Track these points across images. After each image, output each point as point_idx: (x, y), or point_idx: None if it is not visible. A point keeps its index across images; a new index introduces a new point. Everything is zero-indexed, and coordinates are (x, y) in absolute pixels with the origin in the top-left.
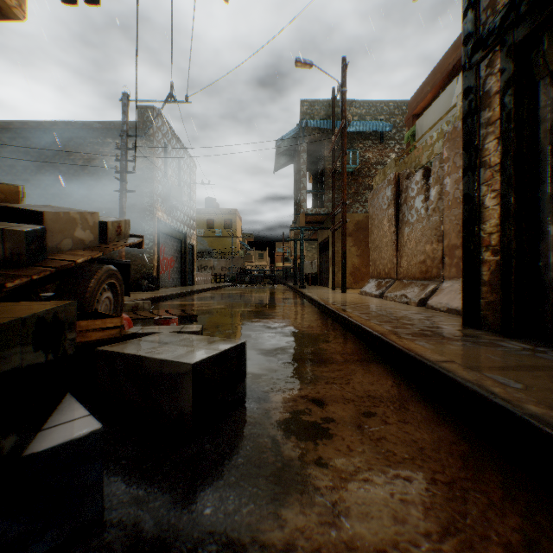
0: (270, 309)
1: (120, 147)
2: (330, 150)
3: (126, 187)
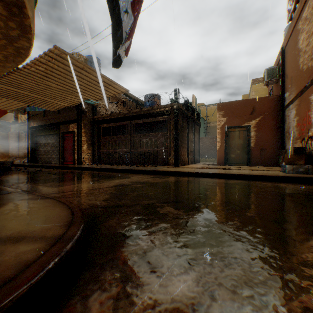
0: None
1: None
2: None
3: None
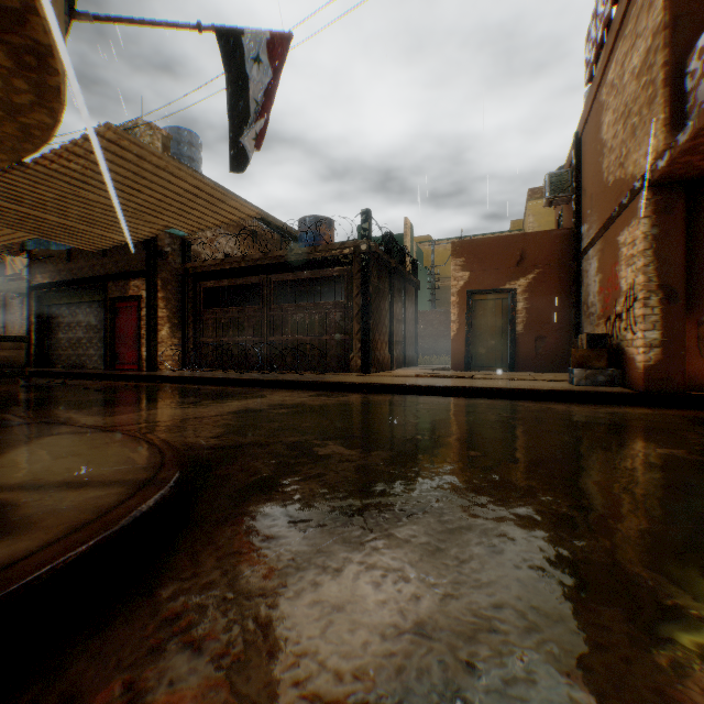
0: None
1: None
2: None
3: None
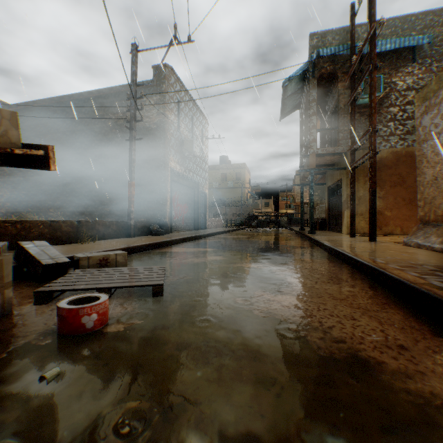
0: (281, 267)
1: (129, 97)
2: (348, 77)
3: (135, 136)
